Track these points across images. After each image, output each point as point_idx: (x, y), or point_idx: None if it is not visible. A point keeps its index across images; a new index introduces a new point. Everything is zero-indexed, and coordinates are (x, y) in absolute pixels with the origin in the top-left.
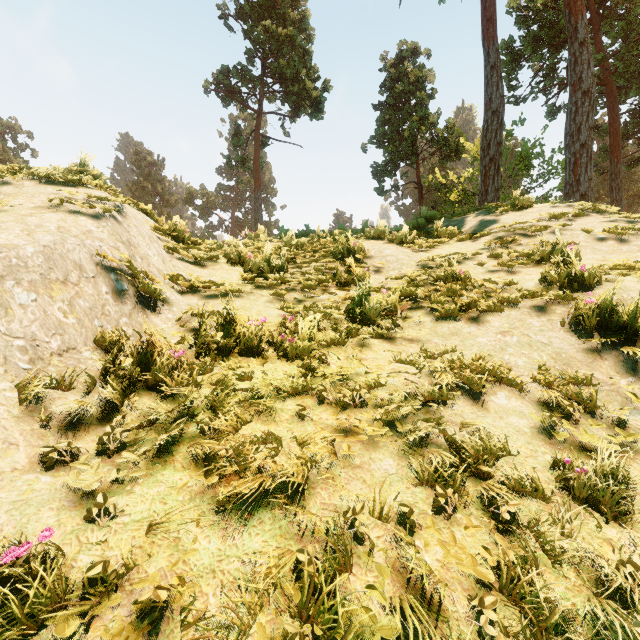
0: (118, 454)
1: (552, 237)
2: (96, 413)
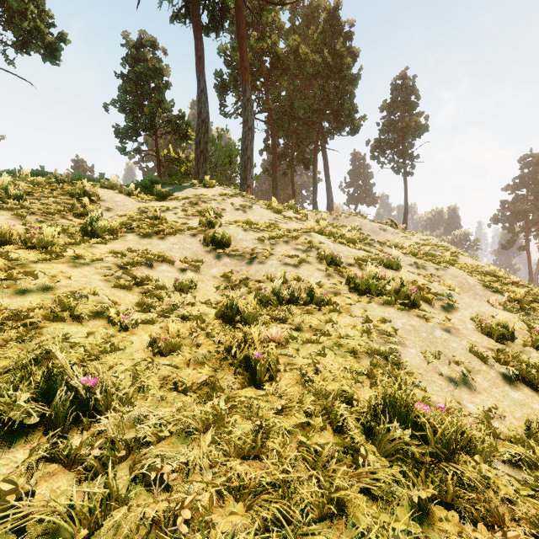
0: None
1: (217, 205)
2: None
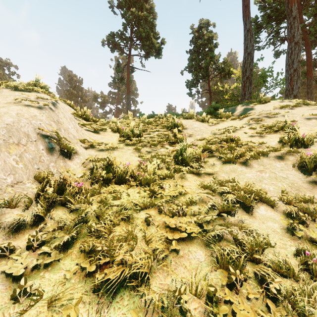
0: (39, 249)
1: (282, 118)
2: (30, 221)
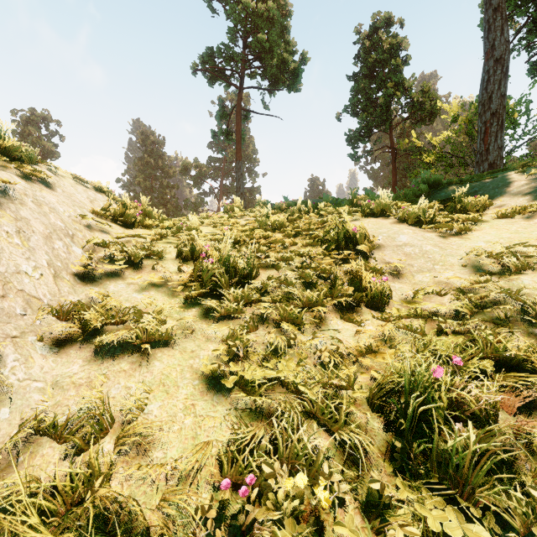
0: None
1: None
2: None
